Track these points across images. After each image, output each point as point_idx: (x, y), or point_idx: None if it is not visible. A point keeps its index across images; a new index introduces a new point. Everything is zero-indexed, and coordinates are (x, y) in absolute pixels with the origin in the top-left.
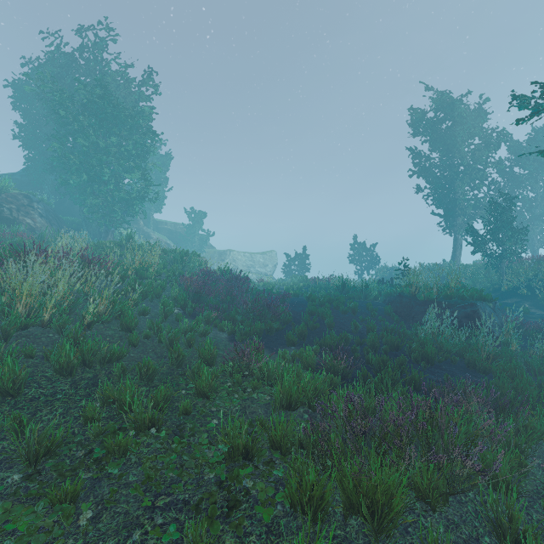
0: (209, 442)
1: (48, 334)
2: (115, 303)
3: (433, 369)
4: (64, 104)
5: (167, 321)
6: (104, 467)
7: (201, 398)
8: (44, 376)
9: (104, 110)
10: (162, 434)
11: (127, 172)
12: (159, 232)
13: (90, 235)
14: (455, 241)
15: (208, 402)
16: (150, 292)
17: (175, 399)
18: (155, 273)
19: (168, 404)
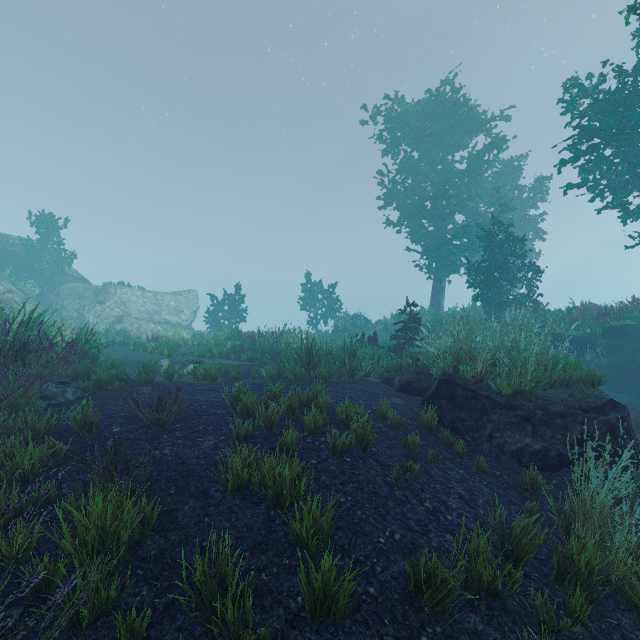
0: None
1: None
2: None
3: None
4: None
5: None
6: None
7: None
8: None
9: None
10: None
11: None
12: None
13: None
14: (433, 283)
15: None
16: None
17: None
18: None
19: None
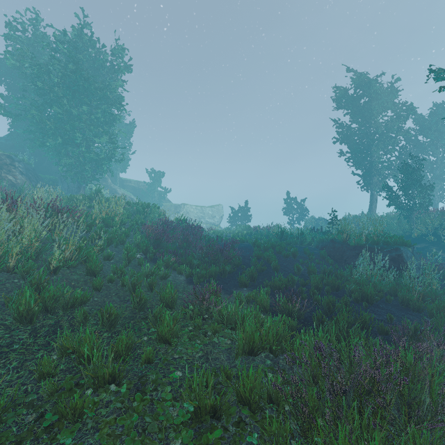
0: (173, 397)
1: (12, 279)
2: (81, 249)
3: (372, 308)
4: (41, 77)
5: (130, 265)
6: (56, 437)
7: (163, 343)
8: (3, 324)
9: (77, 82)
10: (123, 389)
11: (97, 136)
12: (124, 189)
13: (65, 190)
14: (371, 197)
15: (170, 348)
16: (115, 239)
17: (137, 346)
18: (119, 222)
19: (130, 353)
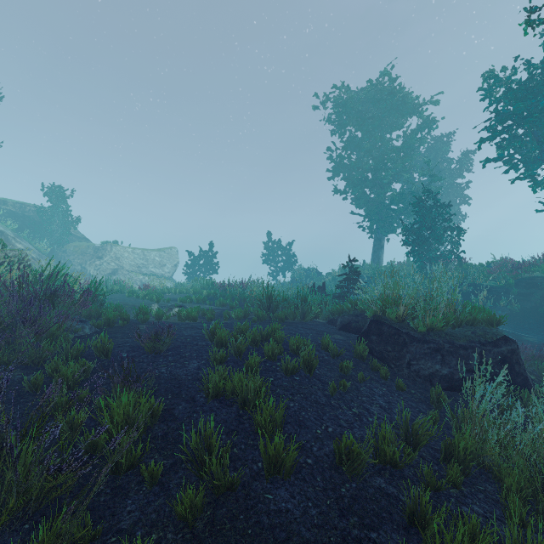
0: None
1: None
2: None
3: None
4: None
5: None
6: None
7: None
8: None
9: None
10: None
11: None
12: None
13: None
14: (374, 241)
15: None
16: None
17: None
18: None
19: None
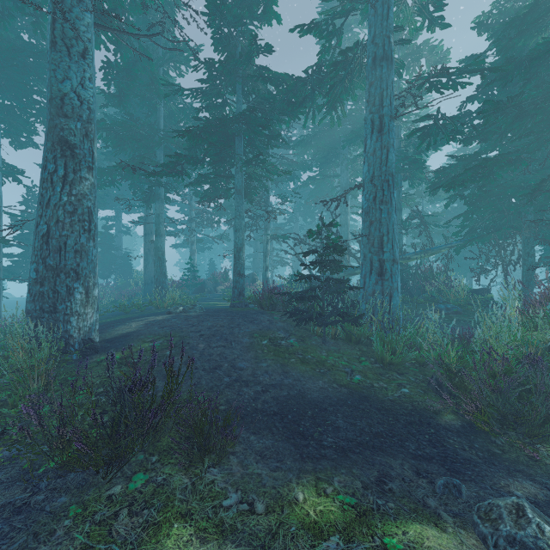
0: None
1: None
2: None
3: None
4: None
5: None
6: None
7: None
8: None
9: None
10: None
11: None
12: None
13: None
14: None
15: None
16: None
17: None
18: None
19: None
